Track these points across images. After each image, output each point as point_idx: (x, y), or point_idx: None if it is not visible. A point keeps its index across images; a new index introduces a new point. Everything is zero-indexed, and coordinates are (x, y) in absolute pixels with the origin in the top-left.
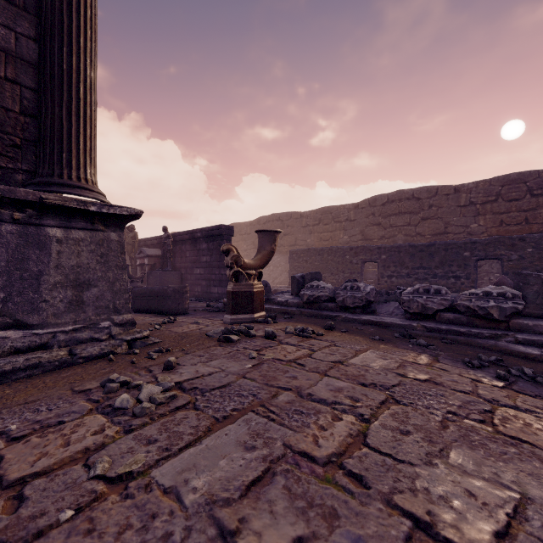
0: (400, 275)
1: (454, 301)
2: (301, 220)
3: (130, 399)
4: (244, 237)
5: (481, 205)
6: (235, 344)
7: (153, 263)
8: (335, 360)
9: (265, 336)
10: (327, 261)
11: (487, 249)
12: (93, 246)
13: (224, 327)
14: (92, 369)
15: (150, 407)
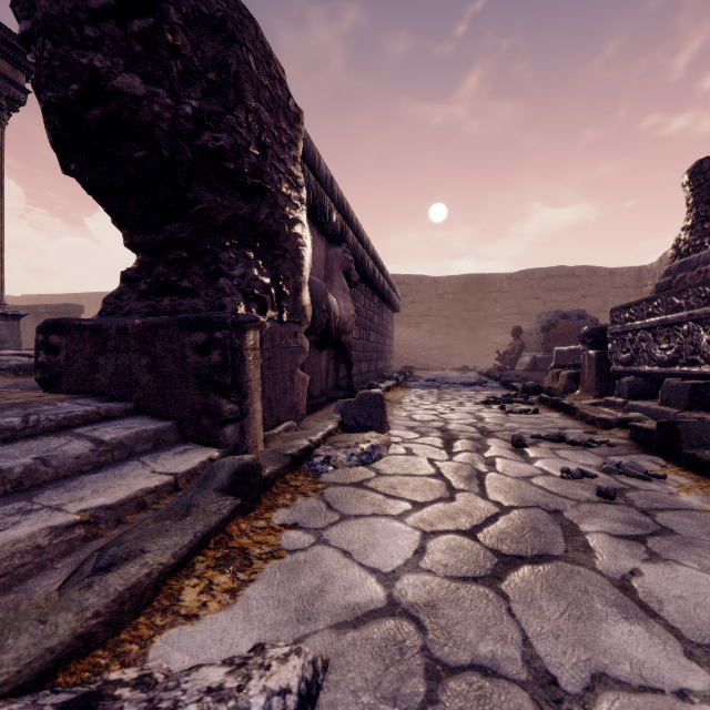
0: None
1: None
2: None
3: None
4: None
5: None
6: None
7: None
8: None
9: None
10: None
11: None
12: (7, 327)
13: None
14: None
15: None
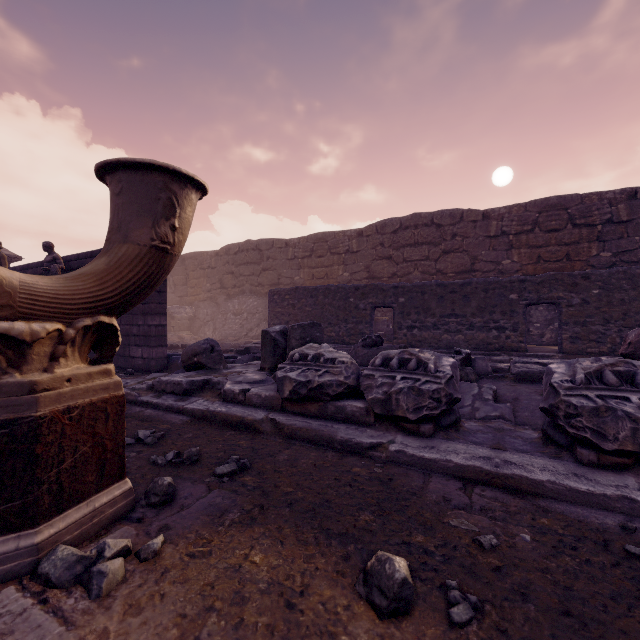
0: (425, 325)
1: None
2: (287, 250)
3: None
4: (207, 272)
5: (515, 236)
6: None
7: None
8: None
9: None
10: (322, 306)
11: (540, 289)
12: None
13: None
14: None
15: None
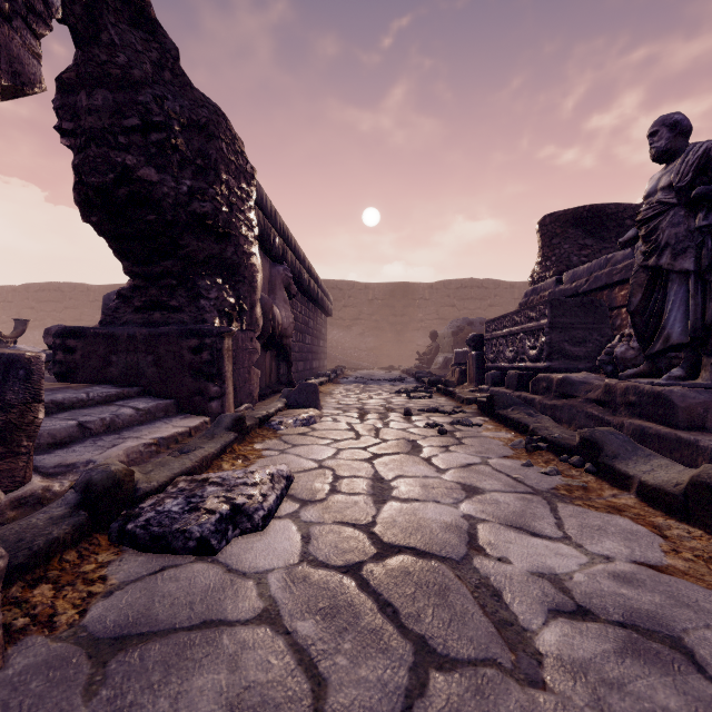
0: None
1: None
2: (89, 294)
3: None
4: (3, 305)
5: None
6: None
7: None
8: None
9: None
10: None
11: None
12: None
13: None
14: None
15: None
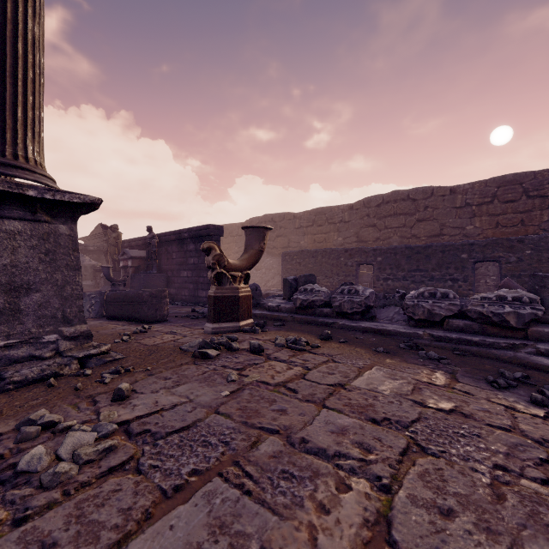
0: (397, 278)
1: (463, 306)
2: (294, 221)
3: (44, 455)
4: (236, 238)
5: (477, 207)
6: (213, 361)
7: (137, 265)
8: (335, 382)
9: (250, 350)
10: (321, 264)
11: (485, 250)
12: (35, 241)
13: (204, 337)
14: (20, 399)
15: (68, 471)
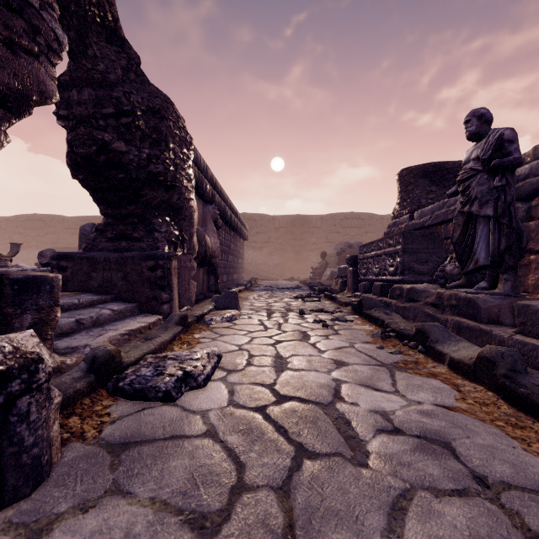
0: None
1: None
2: (64, 223)
3: None
4: None
5: None
6: None
7: None
8: None
9: None
10: None
11: None
12: None
13: None
14: None
15: None
